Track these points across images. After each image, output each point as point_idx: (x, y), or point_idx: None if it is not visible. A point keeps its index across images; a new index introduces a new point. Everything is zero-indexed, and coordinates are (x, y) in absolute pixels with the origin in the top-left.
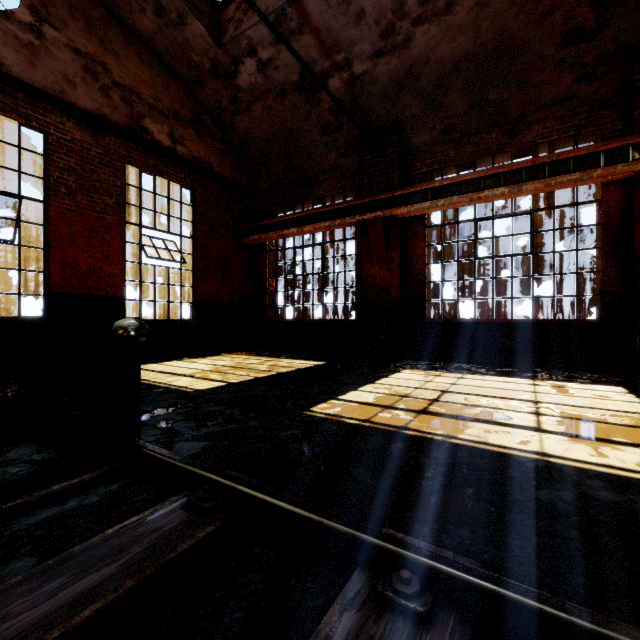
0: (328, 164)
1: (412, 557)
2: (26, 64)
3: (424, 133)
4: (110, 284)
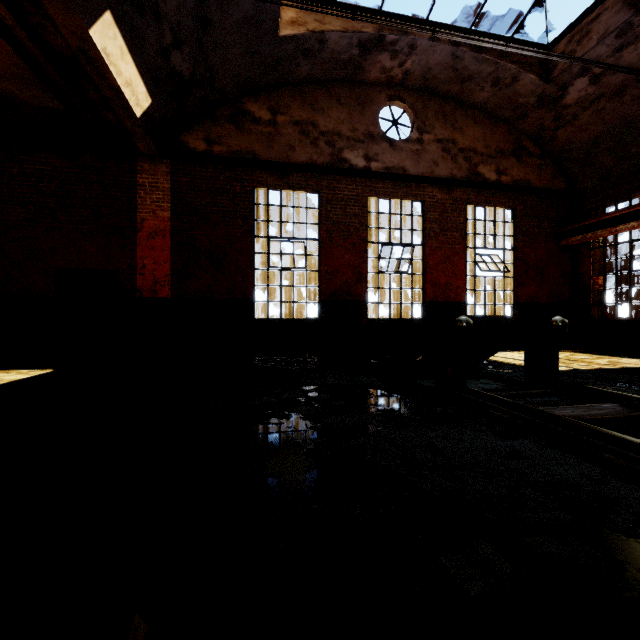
0: None
1: None
2: (415, 164)
3: None
4: (457, 293)
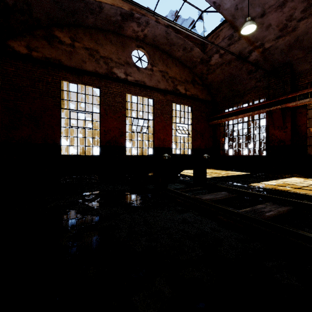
0: (250, 86)
1: (284, 198)
2: (149, 80)
3: (306, 64)
4: (168, 143)
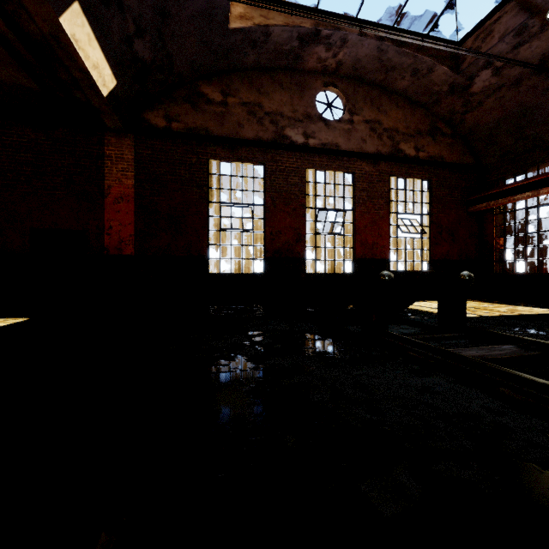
0: None
1: None
2: (347, 141)
3: None
4: (382, 252)
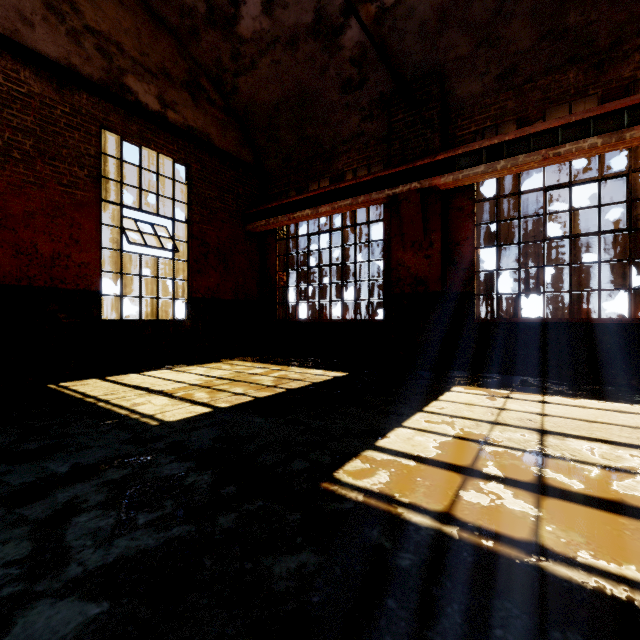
0: (349, 131)
1: None
2: None
3: (473, 80)
4: (81, 275)
